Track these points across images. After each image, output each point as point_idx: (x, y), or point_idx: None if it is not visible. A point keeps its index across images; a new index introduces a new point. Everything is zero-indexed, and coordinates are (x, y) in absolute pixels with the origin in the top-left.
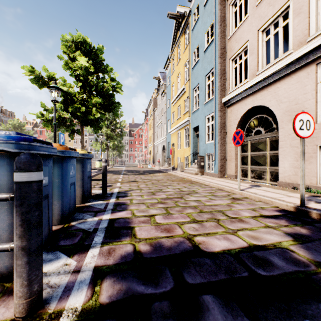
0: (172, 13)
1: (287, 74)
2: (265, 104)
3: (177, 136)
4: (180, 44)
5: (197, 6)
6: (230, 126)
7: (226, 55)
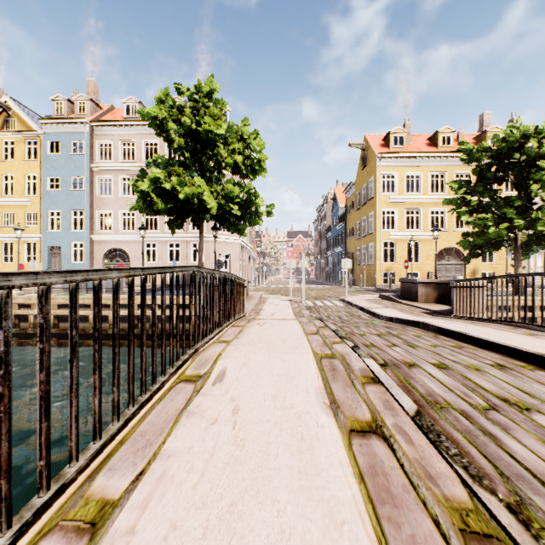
0: (2, 102)
1: (135, 240)
2: (124, 249)
3: (4, 247)
4: (15, 144)
5: (57, 142)
6: (98, 254)
7: (94, 207)
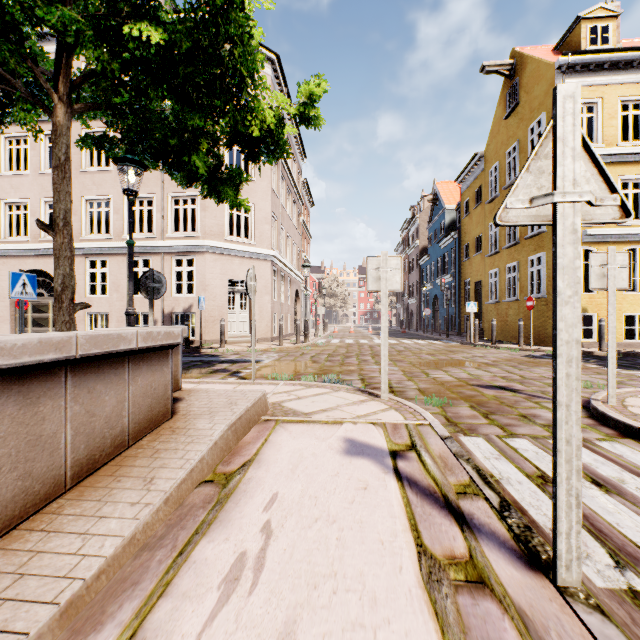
0: None
1: None
2: (48, 271)
3: None
4: None
5: None
6: (3, 281)
7: None
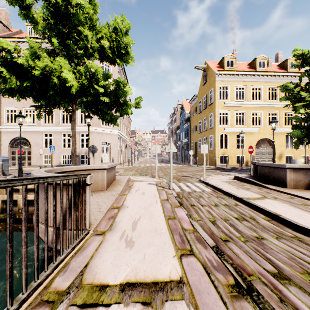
0: None
1: (35, 131)
2: (26, 137)
3: None
4: None
5: None
6: (5, 141)
7: (2, 104)
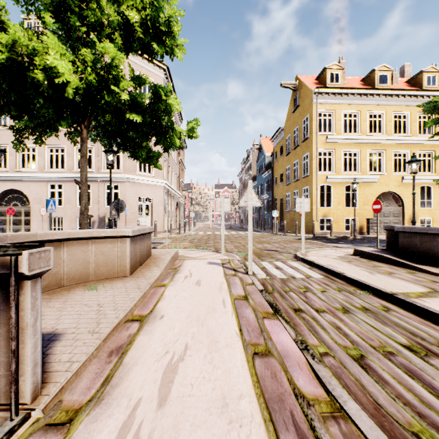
0: None
1: (36, 180)
2: (22, 190)
3: None
4: None
5: None
6: None
7: None
